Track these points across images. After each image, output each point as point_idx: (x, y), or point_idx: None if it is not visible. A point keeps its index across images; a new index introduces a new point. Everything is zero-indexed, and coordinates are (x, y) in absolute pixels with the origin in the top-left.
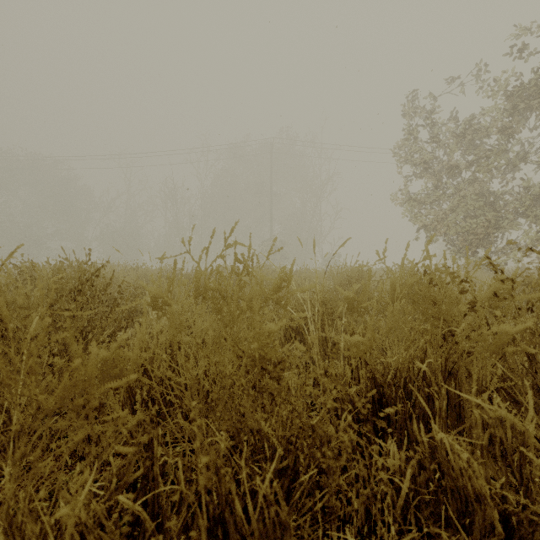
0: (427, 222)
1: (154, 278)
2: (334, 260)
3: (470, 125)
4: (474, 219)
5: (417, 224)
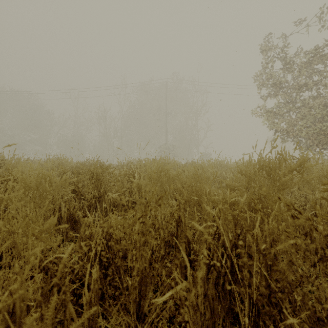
0: (282, 127)
1: (69, 168)
2: (207, 157)
3: (318, 52)
4: (323, 123)
5: (275, 128)
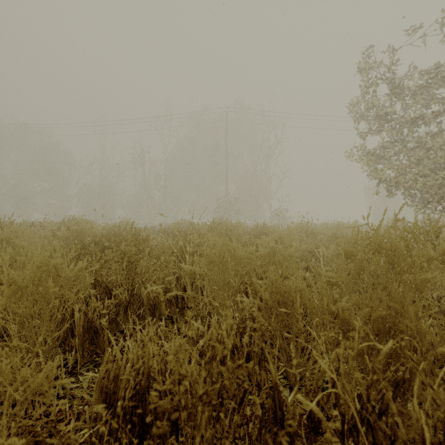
0: (389, 175)
1: (92, 236)
2: (282, 214)
3: (441, 71)
4: None
5: (379, 177)
